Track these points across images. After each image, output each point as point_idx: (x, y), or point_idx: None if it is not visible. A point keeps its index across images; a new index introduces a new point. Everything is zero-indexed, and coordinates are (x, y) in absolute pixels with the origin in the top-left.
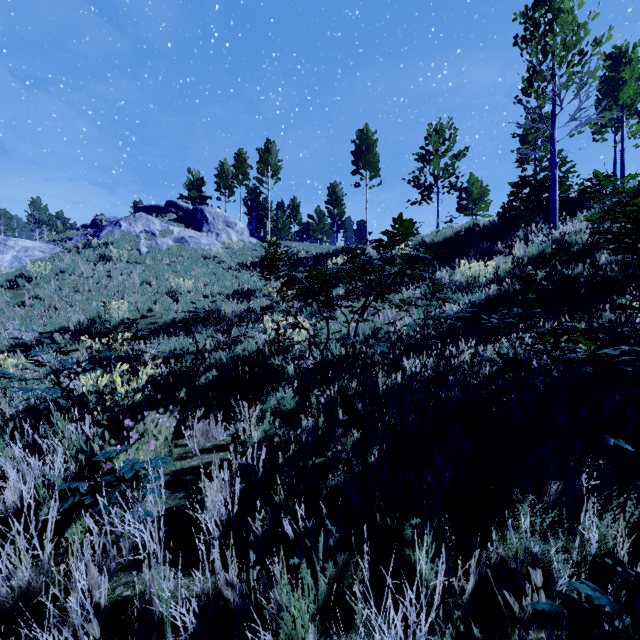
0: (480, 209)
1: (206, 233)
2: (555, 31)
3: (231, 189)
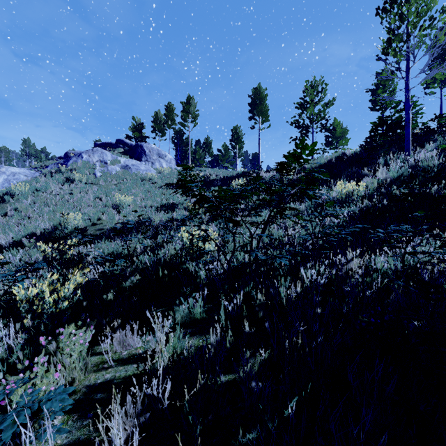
0: (341, 144)
1: (144, 162)
2: (410, 2)
3: (163, 131)
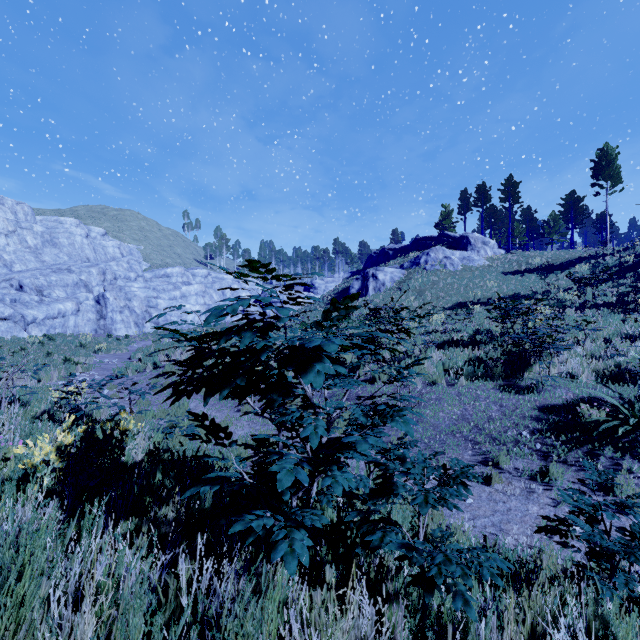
0: None
1: (470, 251)
2: None
3: (469, 210)
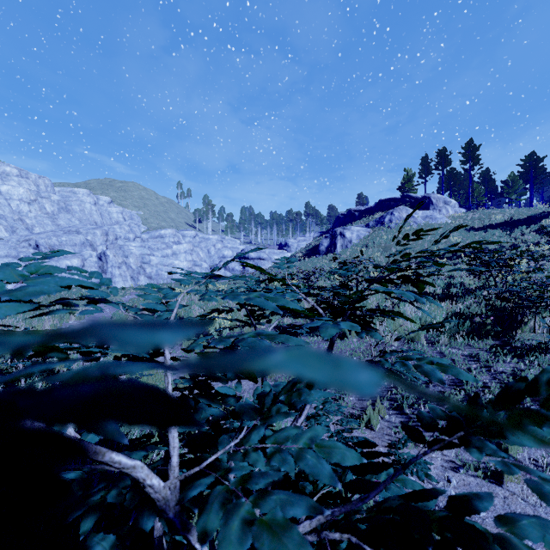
0: None
1: (432, 210)
2: None
3: (429, 173)
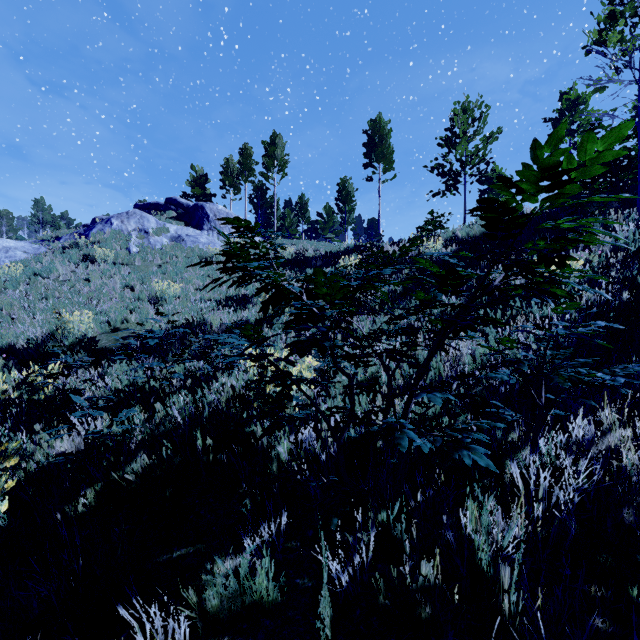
0: None
1: (207, 231)
2: None
3: (237, 187)
